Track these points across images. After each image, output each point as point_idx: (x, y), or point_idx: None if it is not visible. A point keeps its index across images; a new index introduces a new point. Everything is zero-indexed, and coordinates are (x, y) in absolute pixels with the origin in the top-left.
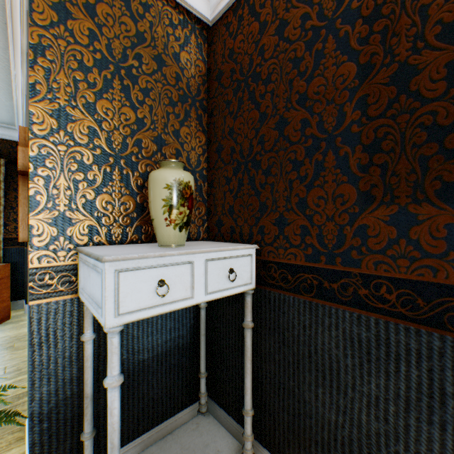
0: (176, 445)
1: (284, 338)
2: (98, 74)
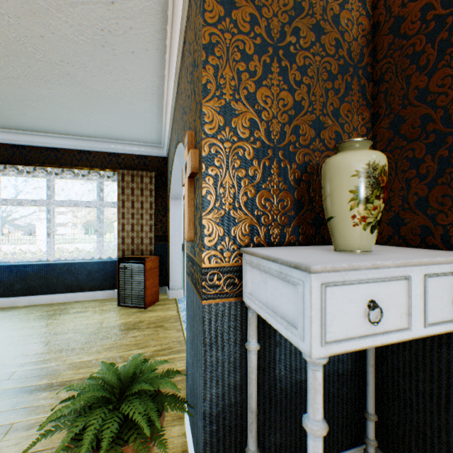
0: None
1: None
2: (258, 61)
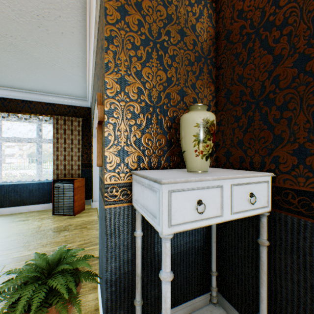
0: None
1: (305, 261)
2: (143, 50)
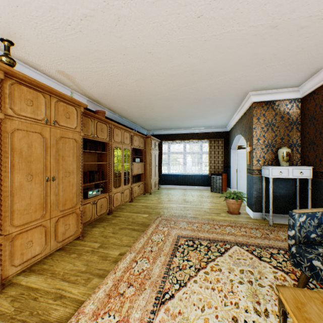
0: (286, 217)
1: (320, 192)
2: (265, 128)
